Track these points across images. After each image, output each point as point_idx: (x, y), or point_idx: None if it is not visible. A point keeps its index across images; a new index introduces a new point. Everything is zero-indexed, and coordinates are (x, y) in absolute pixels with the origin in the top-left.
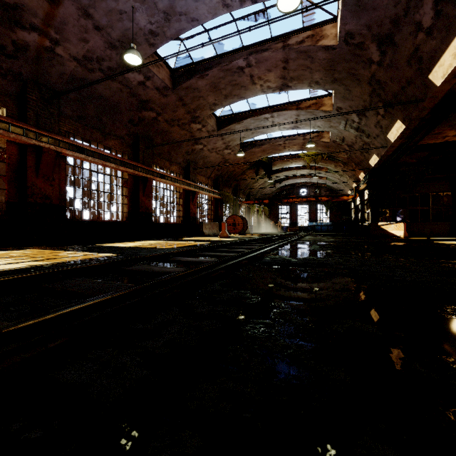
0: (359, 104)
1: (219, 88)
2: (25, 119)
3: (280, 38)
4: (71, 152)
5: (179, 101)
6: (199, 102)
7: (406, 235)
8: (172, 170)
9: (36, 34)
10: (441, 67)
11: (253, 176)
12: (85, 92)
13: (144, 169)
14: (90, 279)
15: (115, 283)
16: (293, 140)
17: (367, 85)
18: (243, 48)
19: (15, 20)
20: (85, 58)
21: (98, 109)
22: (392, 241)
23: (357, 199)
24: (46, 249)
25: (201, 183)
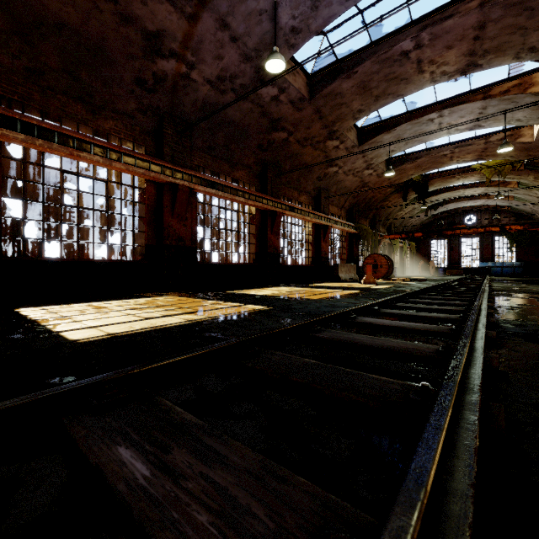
0: None
1: (368, 88)
2: (162, 156)
3: None
4: (203, 188)
5: (316, 114)
6: (340, 111)
7: None
8: (300, 201)
9: (174, 61)
10: None
11: (398, 202)
12: (215, 119)
13: (273, 202)
14: (296, 356)
15: (344, 369)
16: (468, 146)
17: None
18: (411, 24)
19: (156, 49)
20: (218, 79)
21: (227, 136)
22: None
23: None
24: (184, 297)
25: (332, 215)
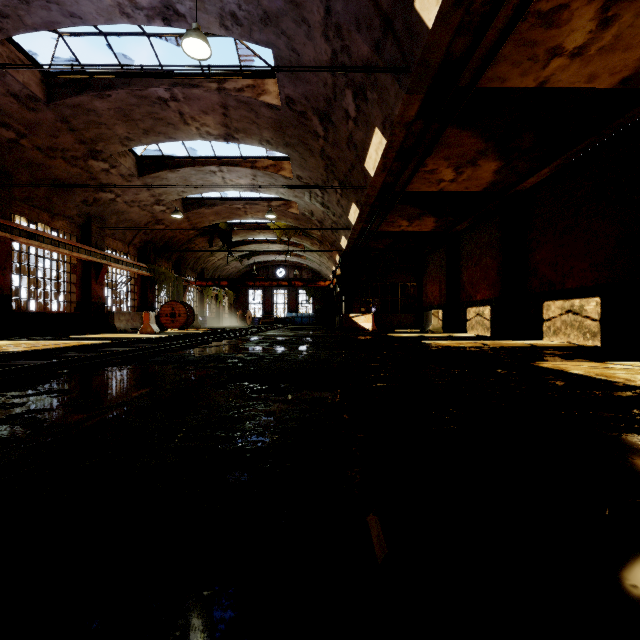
0: (318, 177)
1: (132, 118)
2: None
3: (214, 76)
4: None
5: (63, 123)
6: (101, 130)
7: (374, 328)
8: (55, 227)
9: None
10: (371, 159)
11: (206, 246)
12: None
13: None
14: None
15: None
16: (256, 205)
17: (320, 158)
18: (164, 74)
19: None
20: None
21: None
22: (349, 335)
23: (337, 285)
24: None
25: (115, 251)
